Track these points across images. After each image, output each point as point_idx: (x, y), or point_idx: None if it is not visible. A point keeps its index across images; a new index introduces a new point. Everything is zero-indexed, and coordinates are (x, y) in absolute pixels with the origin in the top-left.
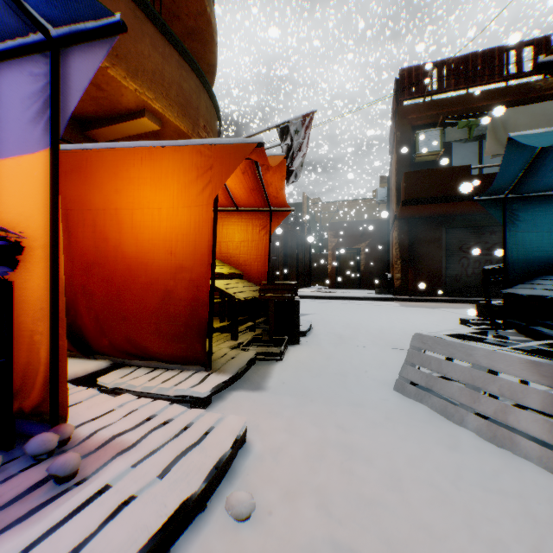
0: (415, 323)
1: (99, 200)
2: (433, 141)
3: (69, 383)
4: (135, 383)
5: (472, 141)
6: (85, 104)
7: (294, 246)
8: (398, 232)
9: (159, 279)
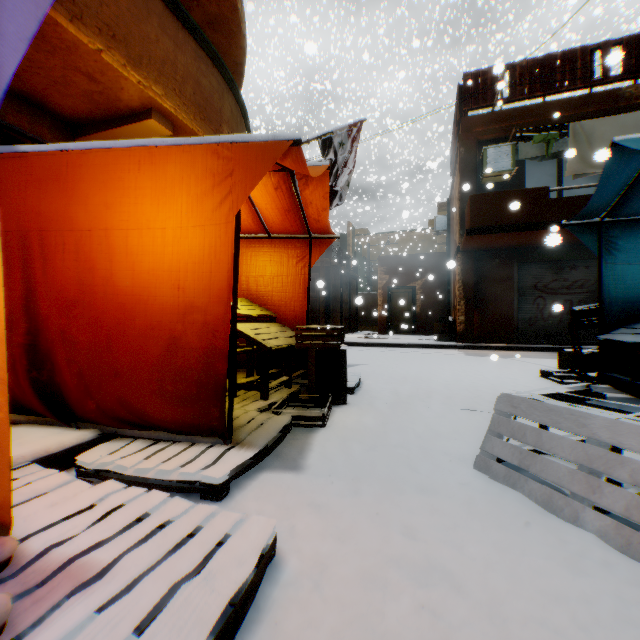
0: (486, 376)
1: (84, 218)
2: (503, 158)
3: (36, 463)
4: (126, 462)
5: (549, 158)
6: (75, 100)
7: (338, 284)
8: (462, 266)
9: (163, 322)
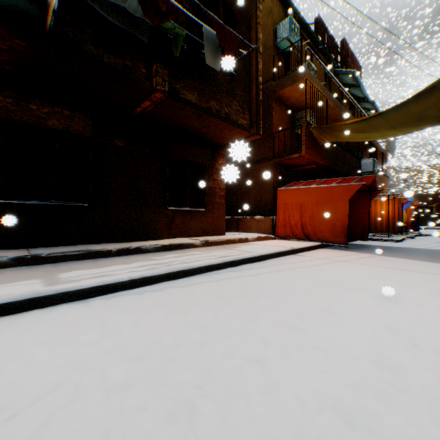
0: None
1: None
2: None
3: None
4: None
5: None
6: None
7: None
8: None
9: None
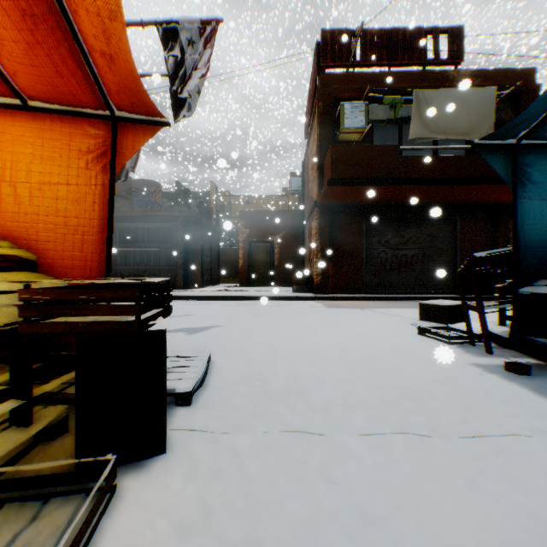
0: (366, 338)
1: None
2: (358, 116)
3: None
4: None
5: (394, 124)
6: None
7: (198, 236)
8: (319, 220)
9: None
